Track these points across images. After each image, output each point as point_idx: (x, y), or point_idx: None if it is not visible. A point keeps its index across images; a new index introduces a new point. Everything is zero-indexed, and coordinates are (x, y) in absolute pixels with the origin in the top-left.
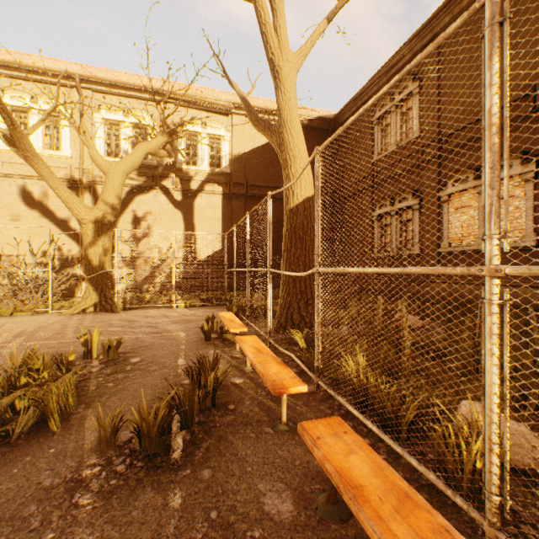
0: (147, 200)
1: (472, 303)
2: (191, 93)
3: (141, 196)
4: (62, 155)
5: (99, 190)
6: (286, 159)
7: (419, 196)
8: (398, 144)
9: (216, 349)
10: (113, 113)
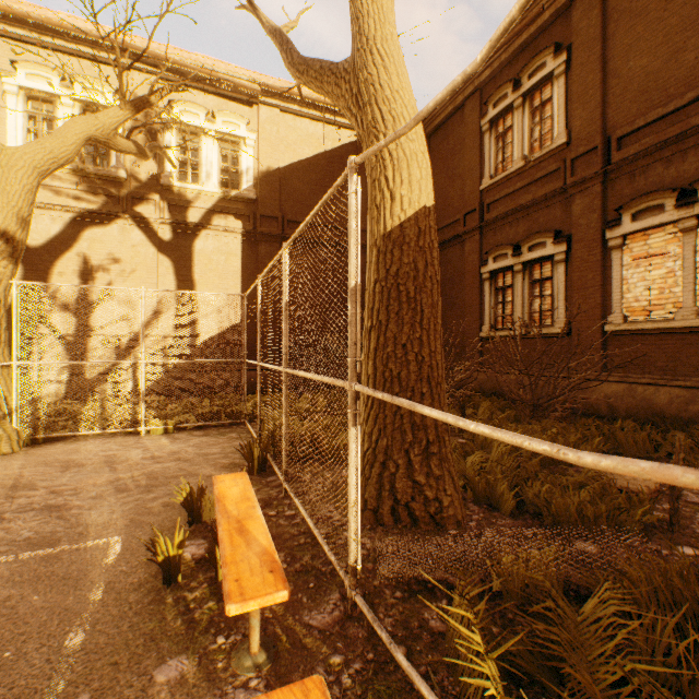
0: (108, 236)
1: (681, 421)
2: (187, 58)
3: (96, 230)
4: None
5: None
6: (375, 121)
7: (567, 240)
8: (527, 158)
9: (185, 652)
10: (41, 79)
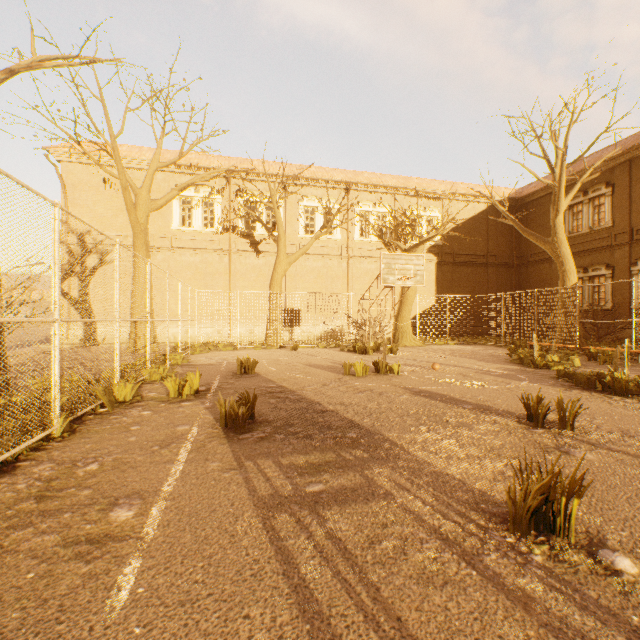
0: None
1: None
2: (419, 187)
3: None
4: (336, 238)
5: (356, 262)
6: (562, 261)
7: (612, 269)
8: (590, 228)
9: None
10: (365, 205)
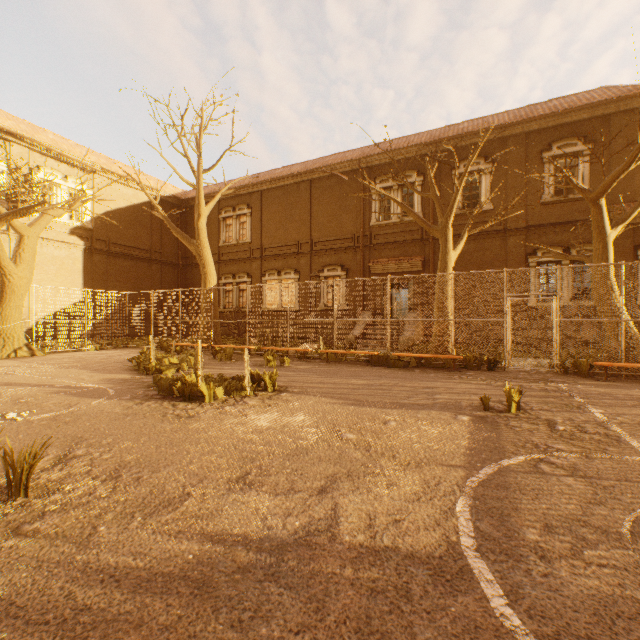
0: None
1: (277, 336)
2: (56, 146)
3: None
4: None
5: None
6: (205, 264)
7: (251, 277)
8: (238, 241)
9: None
10: None
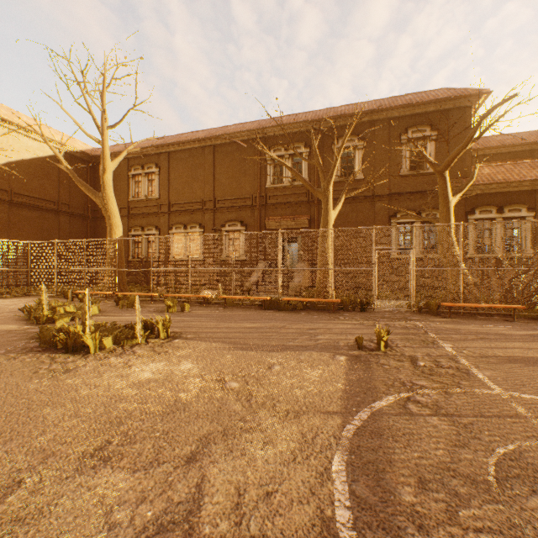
0: None
1: (183, 283)
2: None
3: None
4: None
5: None
6: (111, 216)
7: (160, 230)
8: (147, 196)
9: None
10: None
